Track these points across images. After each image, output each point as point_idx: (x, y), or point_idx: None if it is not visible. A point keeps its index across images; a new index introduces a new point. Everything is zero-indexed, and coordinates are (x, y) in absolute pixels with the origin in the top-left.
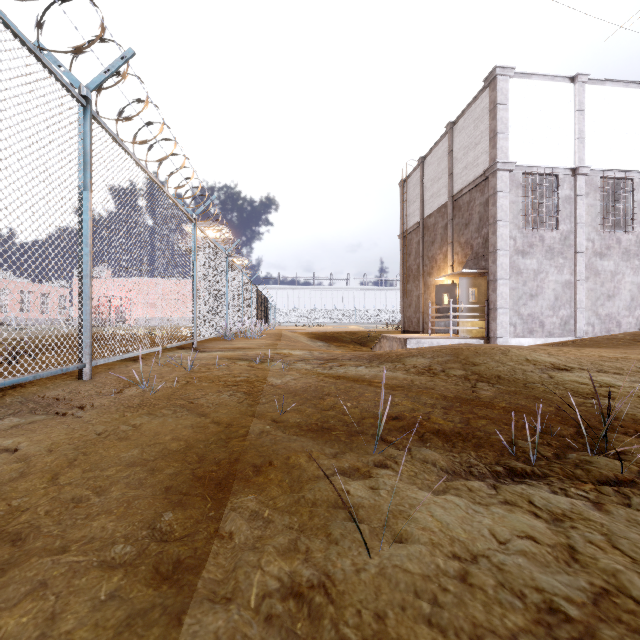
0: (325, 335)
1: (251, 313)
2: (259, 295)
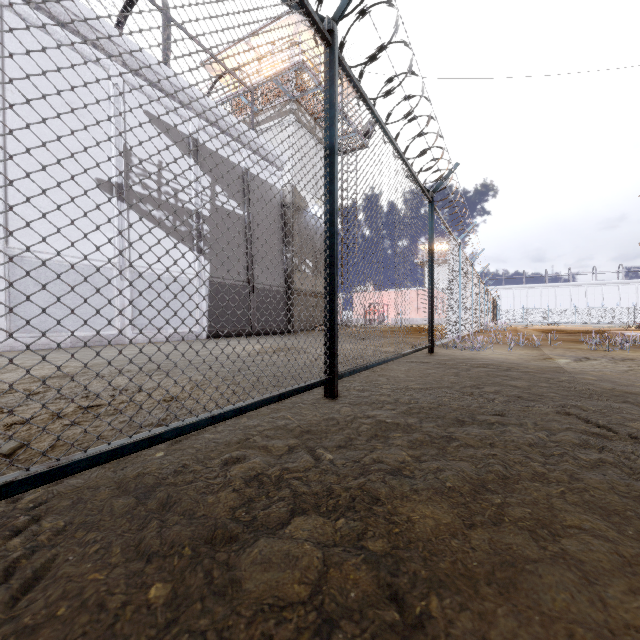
0: (556, 332)
1: (490, 315)
2: (492, 300)
